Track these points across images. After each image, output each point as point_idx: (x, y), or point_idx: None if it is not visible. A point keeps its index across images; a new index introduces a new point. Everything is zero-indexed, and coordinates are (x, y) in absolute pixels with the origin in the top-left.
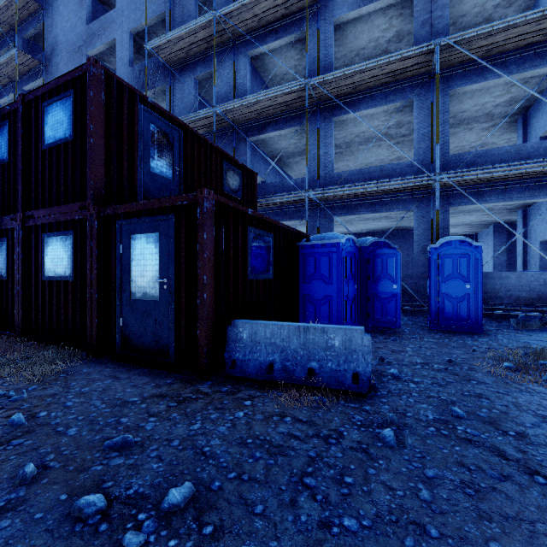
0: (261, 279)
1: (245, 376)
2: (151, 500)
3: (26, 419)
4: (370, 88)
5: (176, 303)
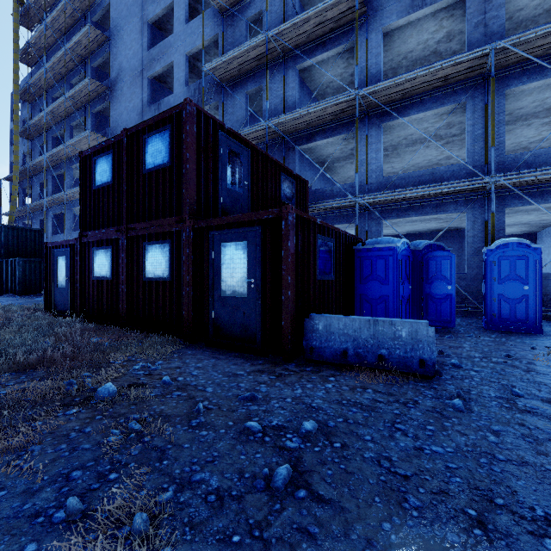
0: (326, 279)
1: (323, 360)
2: (290, 429)
3: (171, 381)
4: (420, 93)
5: (262, 299)
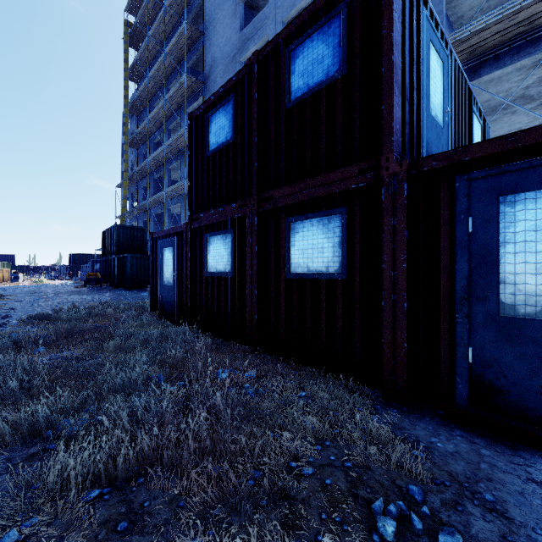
0: None
1: None
2: None
3: None
4: None
5: None
